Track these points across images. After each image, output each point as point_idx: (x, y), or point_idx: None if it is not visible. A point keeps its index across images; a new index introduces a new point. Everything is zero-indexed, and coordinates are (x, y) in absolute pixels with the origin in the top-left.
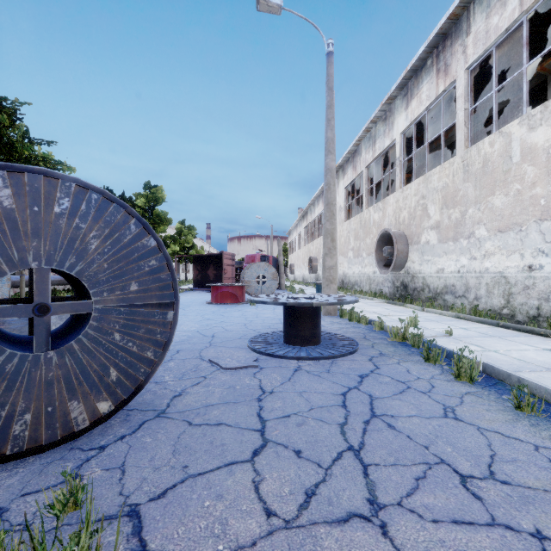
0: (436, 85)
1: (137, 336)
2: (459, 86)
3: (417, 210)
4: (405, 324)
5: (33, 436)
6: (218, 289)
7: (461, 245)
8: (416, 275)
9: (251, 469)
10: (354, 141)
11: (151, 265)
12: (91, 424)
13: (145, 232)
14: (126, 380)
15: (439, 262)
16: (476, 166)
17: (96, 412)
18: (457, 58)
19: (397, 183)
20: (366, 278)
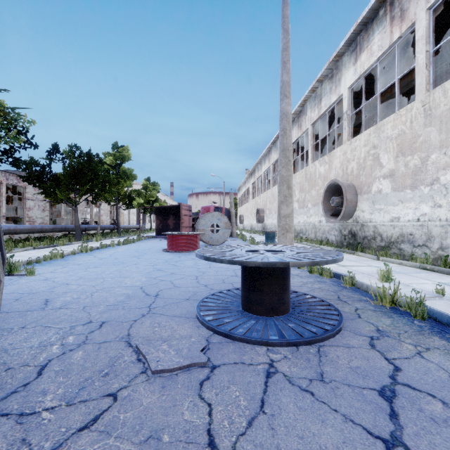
0: (390, 33)
1: None
2: (418, 28)
3: (368, 160)
4: (394, 284)
5: None
6: (173, 237)
7: (422, 193)
8: (366, 223)
9: None
10: (300, 102)
11: None
12: None
13: None
14: None
15: (393, 210)
16: (441, 108)
17: None
18: (416, 0)
19: (344, 136)
20: (311, 227)
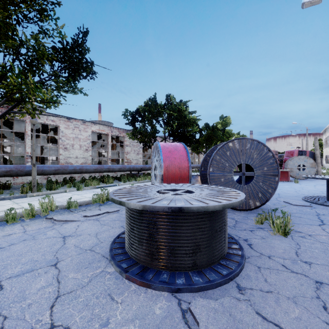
0: None
1: (266, 184)
2: None
3: None
4: None
5: (242, 206)
6: None
7: None
8: None
9: (319, 227)
10: None
11: (270, 162)
12: (254, 208)
13: (268, 151)
14: (263, 198)
15: None
16: None
17: (255, 205)
18: None
19: None
20: None
